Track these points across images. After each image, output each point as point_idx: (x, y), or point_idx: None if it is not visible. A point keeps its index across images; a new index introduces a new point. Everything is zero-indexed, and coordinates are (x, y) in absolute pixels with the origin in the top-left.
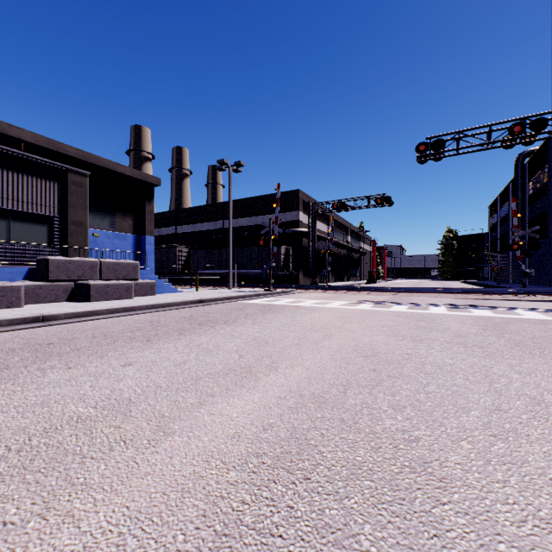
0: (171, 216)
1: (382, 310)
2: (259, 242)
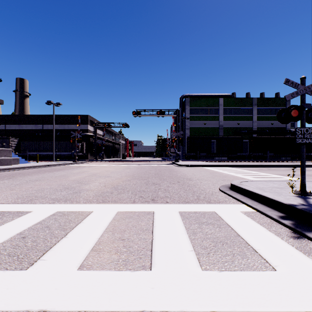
0: (1, 118)
1: (118, 165)
2: (70, 141)
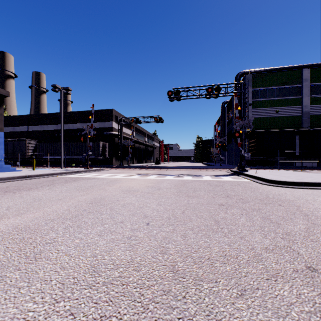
0: (23, 118)
1: (141, 178)
2: (80, 139)
